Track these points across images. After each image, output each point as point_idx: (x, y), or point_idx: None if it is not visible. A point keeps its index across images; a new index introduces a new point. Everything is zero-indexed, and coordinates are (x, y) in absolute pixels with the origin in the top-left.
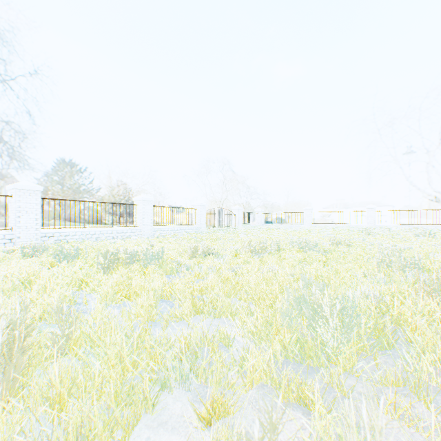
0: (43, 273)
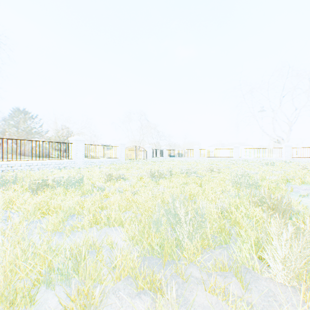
0: None
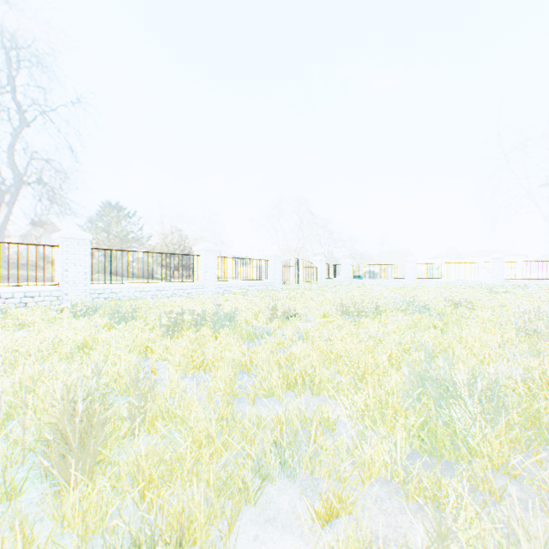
0: (102, 336)
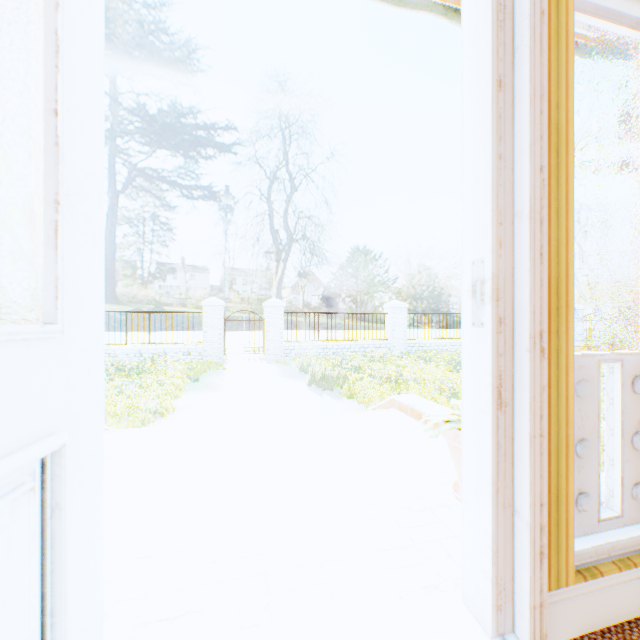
0: None
